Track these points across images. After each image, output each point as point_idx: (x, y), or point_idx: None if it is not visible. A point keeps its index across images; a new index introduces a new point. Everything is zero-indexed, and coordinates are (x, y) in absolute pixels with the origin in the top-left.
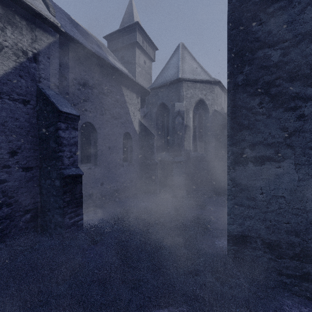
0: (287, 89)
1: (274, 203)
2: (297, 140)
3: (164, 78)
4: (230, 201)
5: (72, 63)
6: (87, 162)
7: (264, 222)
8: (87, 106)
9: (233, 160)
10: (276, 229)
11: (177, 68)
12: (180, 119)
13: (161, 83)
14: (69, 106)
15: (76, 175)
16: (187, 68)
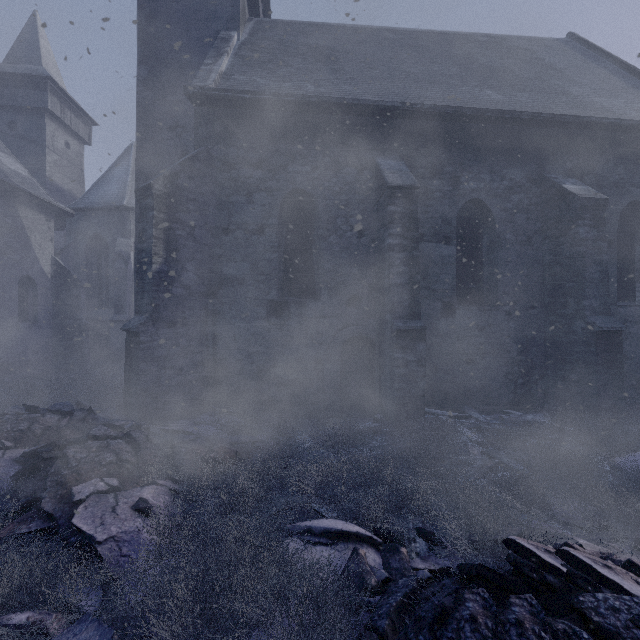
0: None
1: None
2: None
3: (101, 195)
4: None
5: None
6: None
7: None
8: None
9: None
10: None
11: (124, 186)
12: (122, 264)
13: (94, 203)
14: None
15: None
16: None
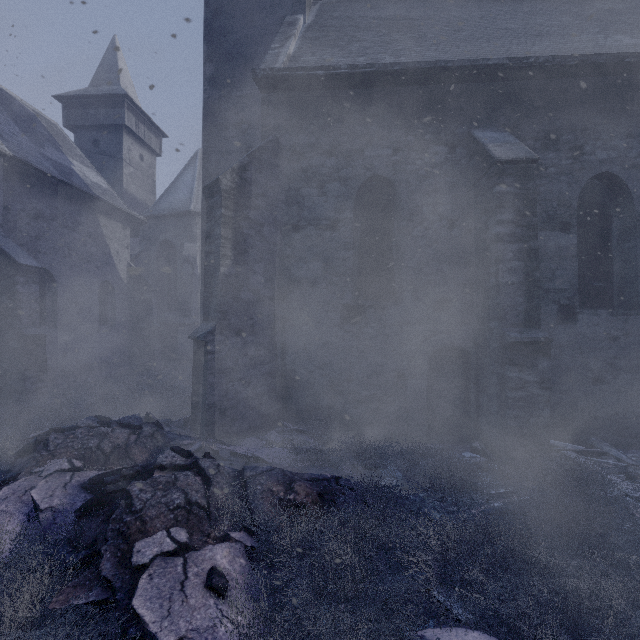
0: None
1: None
2: None
3: (170, 202)
4: None
5: (19, 189)
6: (40, 324)
7: None
8: (41, 246)
9: None
10: None
11: (191, 192)
12: (189, 268)
13: (164, 210)
14: (26, 254)
15: (40, 335)
16: None
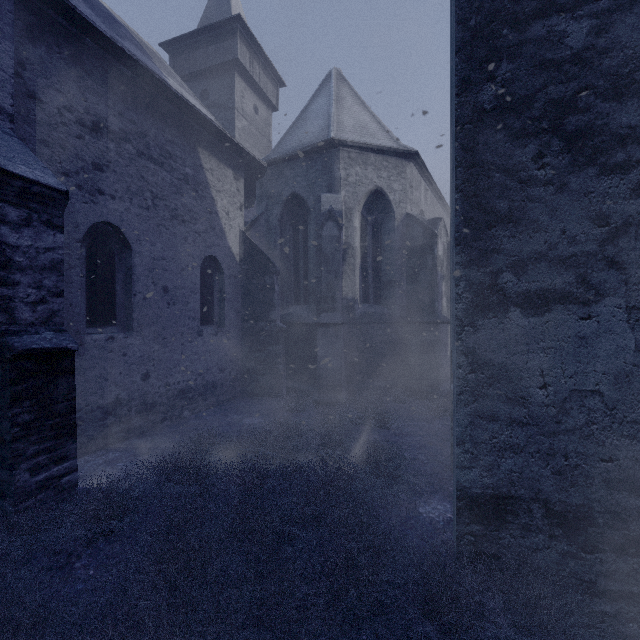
0: (607, 119)
1: (575, 409)
2: (632, 247)
3: (297, 139)
4: (463, 407)
5: (61, 67)
6: (105, 323)
7: (550, 459)
8: (104, 183)
9: (472, 302)
10: (581, 478)
11: (327, 119)
12: (333, 229)
13: (290, 149)
14: (40, 165)
15: (53, 350)
16: (349, 120)
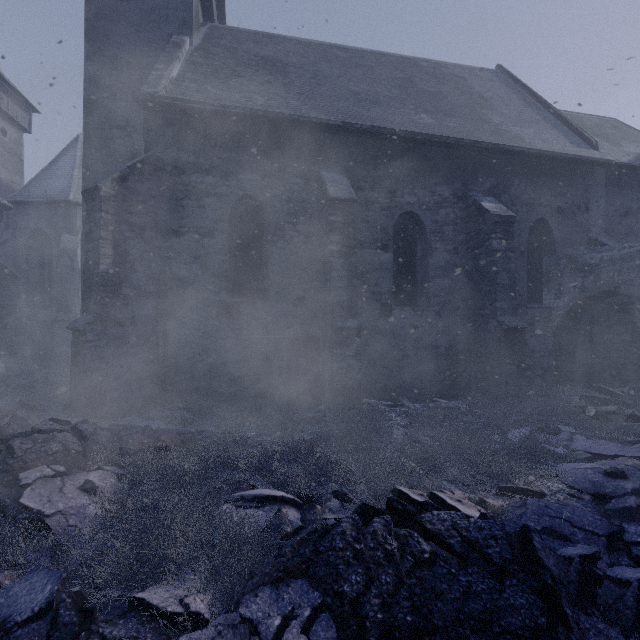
0: None
1: None
2: None
3: (43, 189)
4: None
5: None
6: None
7: None
8: None
9: None
10: None
11: (70, 180)
12: (67, 261)
13: (36, 197)
14: None
15: None
16: None
